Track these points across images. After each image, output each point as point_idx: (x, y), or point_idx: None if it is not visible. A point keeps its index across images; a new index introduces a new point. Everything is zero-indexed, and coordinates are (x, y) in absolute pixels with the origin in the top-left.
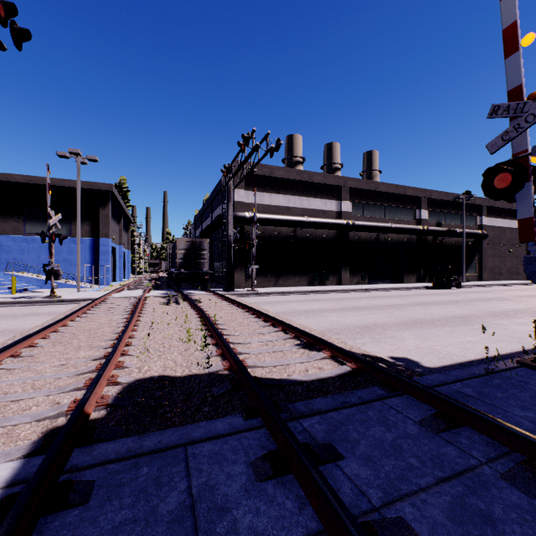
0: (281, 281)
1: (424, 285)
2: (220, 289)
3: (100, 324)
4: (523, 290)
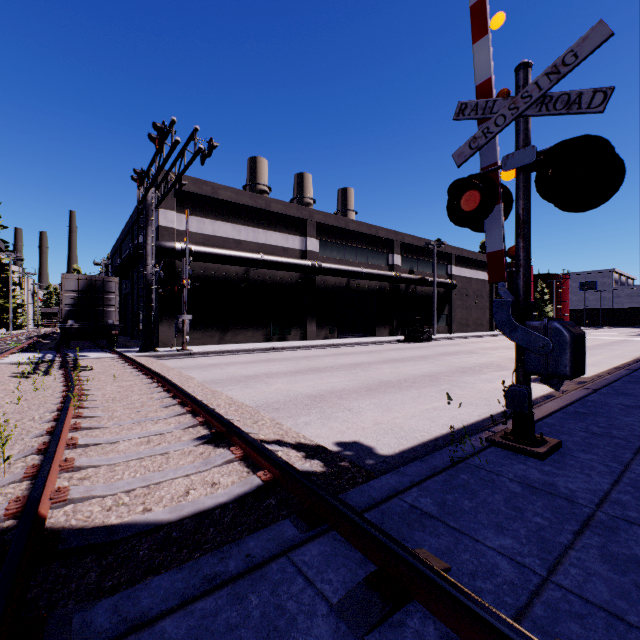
0: (229, 337)
1: (396, 338)
2: (137, 349)
3: None
4: (487, 342)
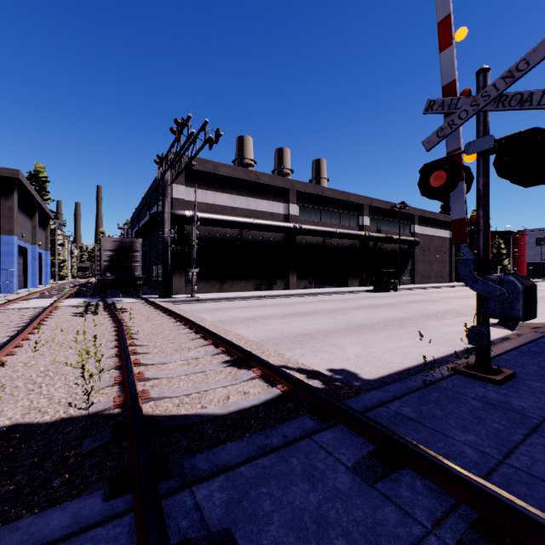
0: (226, 286)
1: (366, 288)
2: (156, 295)
3: None
4: (447, 292)
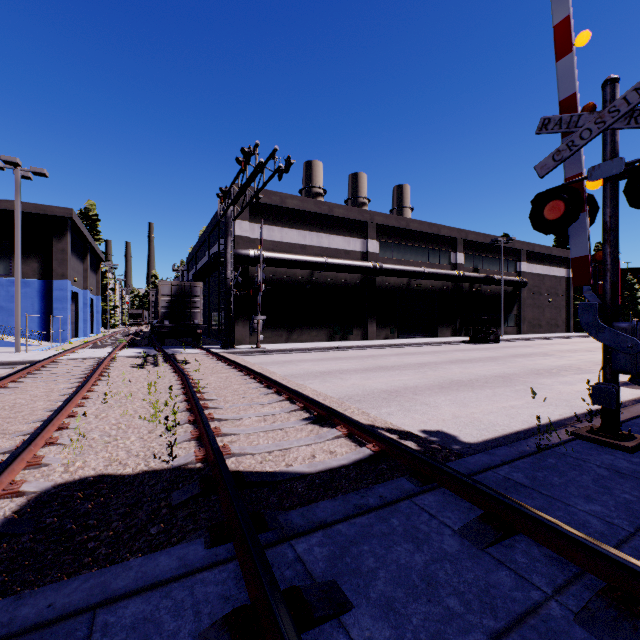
0: (295, 336)
1: (460, 339)
2: (217, 346)
3: (33, 397)
4: (563, 344)
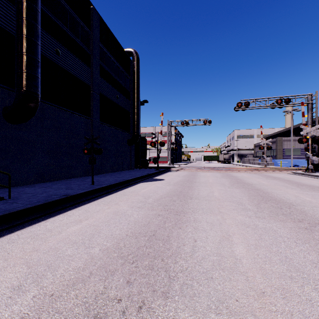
0: None
1: None
2: None
3: None
4: None
